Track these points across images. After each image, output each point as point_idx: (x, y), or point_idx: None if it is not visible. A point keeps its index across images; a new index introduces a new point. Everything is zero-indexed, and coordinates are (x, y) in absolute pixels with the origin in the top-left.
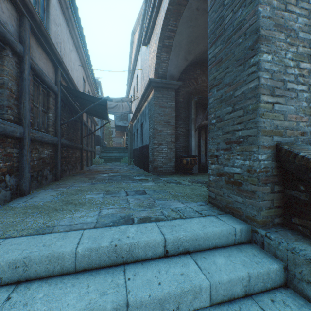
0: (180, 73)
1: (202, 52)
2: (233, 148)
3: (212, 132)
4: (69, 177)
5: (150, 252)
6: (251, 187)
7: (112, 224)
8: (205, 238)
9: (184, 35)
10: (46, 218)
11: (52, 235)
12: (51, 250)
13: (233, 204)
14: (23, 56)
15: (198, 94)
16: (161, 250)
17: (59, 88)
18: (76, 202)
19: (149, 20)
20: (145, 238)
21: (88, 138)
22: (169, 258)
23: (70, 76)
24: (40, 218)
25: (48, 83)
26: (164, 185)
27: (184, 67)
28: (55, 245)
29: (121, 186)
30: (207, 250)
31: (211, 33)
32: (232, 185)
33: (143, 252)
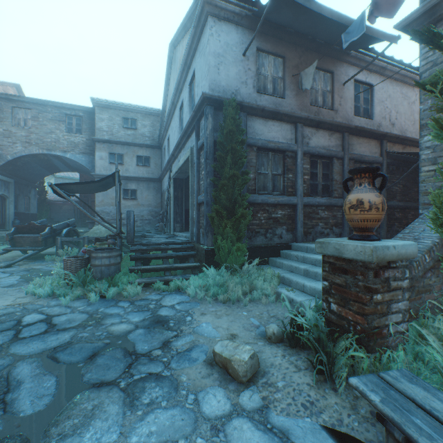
0: None
1: None
2: None
3: None
4: None
5: None
6: None
7: None
8: None
9: None
10: None
11: None
12: None
13: None
14: (343, 157)
15: None
16: None
17: (384, 157)
18: None
19: None
20: None
21: None
22: None
23: (401, 137)
24: None
25: (368, 161)
26: None
27: None
28: None
29: None
30: None
31: None
32: None
33: None
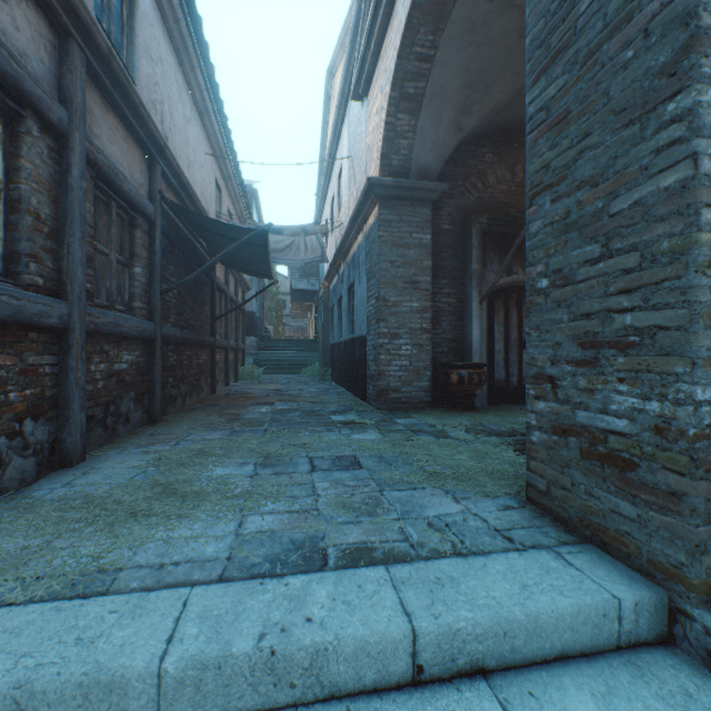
0: (442, 162)
1: (499, 107)
2: (605, 360)
3: (538, 314)
4: (182, 414)
5: (372, 671)
6: (669, 480)
7: (270, 570)
8: (532, 631)
9: (454, 68)
10: (104, 541)
11: (106, 604)
12: (94, 662)
13: (607, 520)
14: (68, 133)
15: (488, 211)
16: (402, 665)
17: (158, 208)
18: (185, 491)
19: (369, 36)
20: (357, 627)
21: (229, 320)
22: (428, 690)
23: (184, 179)
24: (88, 541)
25: (132, 197)
26: (406, 442)
27: (453, 146)
28: (108, 642)
29: (300, 442)
30: (537, 665)
31: (535, 45)
32: (602, 464)
33: (350, 671)
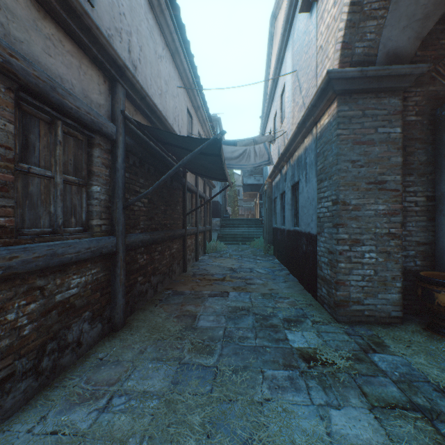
0: (418, 41)
1: None
2: None
3: None
4: (147, 312)
5: None
6: None
7: None
8: None
9: None
10: None
11: None
12: None
13: None
14: None
15: None
16: None
17: (120, 127)
18: None
19: None
20: None
21: (198, 212)
22: None
23: (150, 102)
24: None
25: (80, 115)
26: None
27: (436, 17)
28: None
29: (258, 437)
30: None
31: None
32: None
33: None
